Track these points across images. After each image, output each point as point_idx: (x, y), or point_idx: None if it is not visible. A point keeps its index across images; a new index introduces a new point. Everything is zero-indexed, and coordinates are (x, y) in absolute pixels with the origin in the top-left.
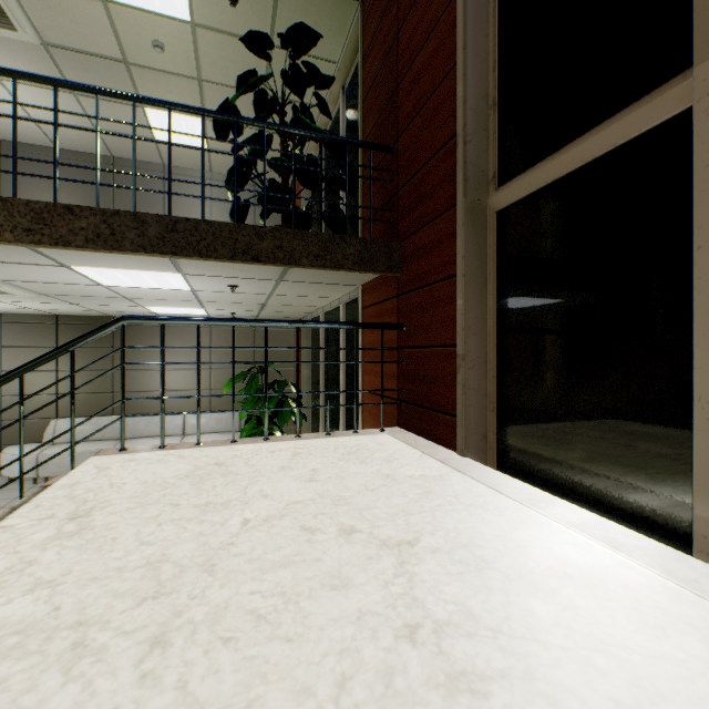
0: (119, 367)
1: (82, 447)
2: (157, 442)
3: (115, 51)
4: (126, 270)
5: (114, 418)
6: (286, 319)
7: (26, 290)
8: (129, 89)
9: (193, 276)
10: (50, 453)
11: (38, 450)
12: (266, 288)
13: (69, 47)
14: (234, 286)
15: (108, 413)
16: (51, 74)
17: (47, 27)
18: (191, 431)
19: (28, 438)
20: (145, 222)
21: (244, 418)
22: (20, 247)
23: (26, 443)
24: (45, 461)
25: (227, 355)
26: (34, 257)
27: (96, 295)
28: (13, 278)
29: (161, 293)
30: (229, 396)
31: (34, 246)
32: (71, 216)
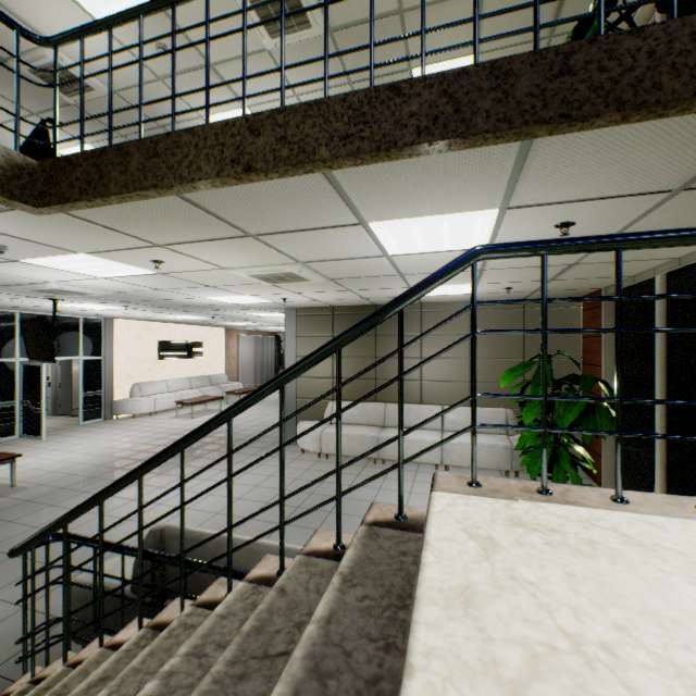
0: (466, 337)
1: (352, 430)
2: (417, 435)
3: (391, 1)
4: (427, 217)
5: (377, 404)
6: (571, 293)
7: (317, 274)
8: (398, 50)
9: (515, 211)
10: (329, 432)
11: (320, 427)
12: (619, 222)
13: (349, 22)
14: (565, 224)
15: (371, 399)
16: (333, 69)
17: (333, 7)
18: (449, 427)
19: (313, 415)
20: (508, 73)
21: (510, 419)
22: (327, 191)
23: (311, 419)
24: (365, 481)
25: (489, 342)
26: (336, 211)
27: (374, 274)
28: (311, 257)
29: (443, 259)
30: (694, 403)
31: (349, 164)
32: (396, 100)
